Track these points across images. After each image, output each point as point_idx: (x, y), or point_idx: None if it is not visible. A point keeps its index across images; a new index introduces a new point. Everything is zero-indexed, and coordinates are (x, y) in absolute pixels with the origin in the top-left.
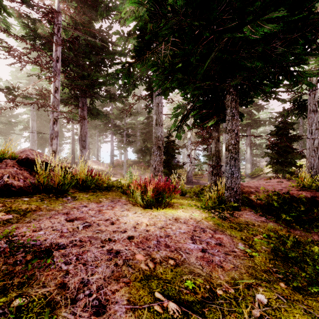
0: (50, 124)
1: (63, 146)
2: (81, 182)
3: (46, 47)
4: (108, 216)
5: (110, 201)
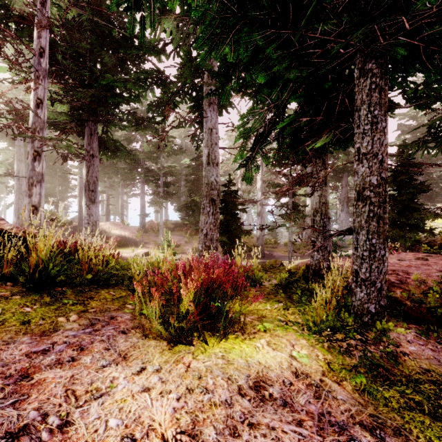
0: (28, 160)
1: (71, 201)
2: (34, 271)
3: (23, 32)
4: (40, 405)
5: (87, 325)
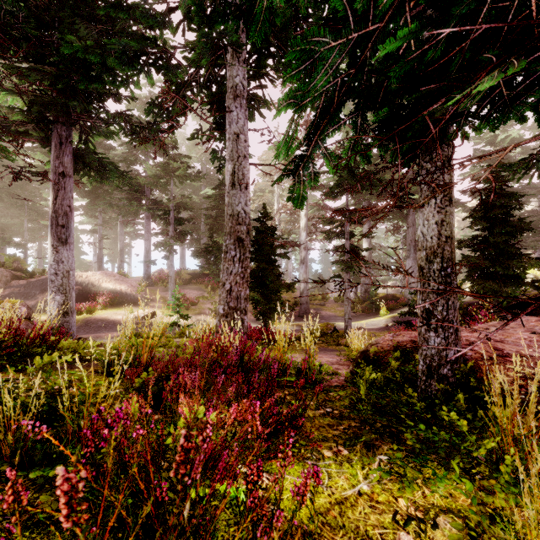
0: None
1: None
2: None
3: None
4: None
5: None
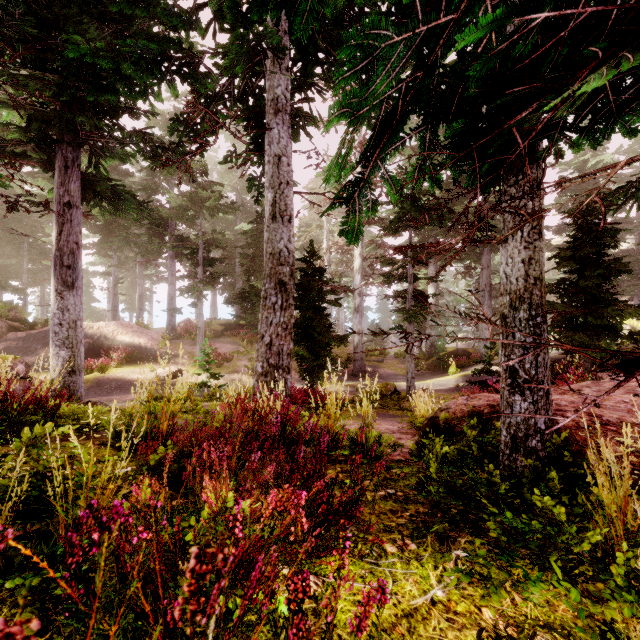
0: None
1: None
2: None
3: None
4: None
5: None
